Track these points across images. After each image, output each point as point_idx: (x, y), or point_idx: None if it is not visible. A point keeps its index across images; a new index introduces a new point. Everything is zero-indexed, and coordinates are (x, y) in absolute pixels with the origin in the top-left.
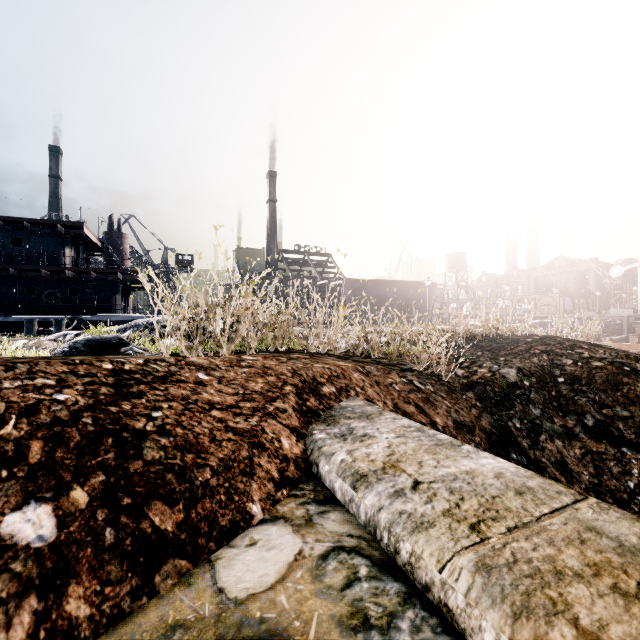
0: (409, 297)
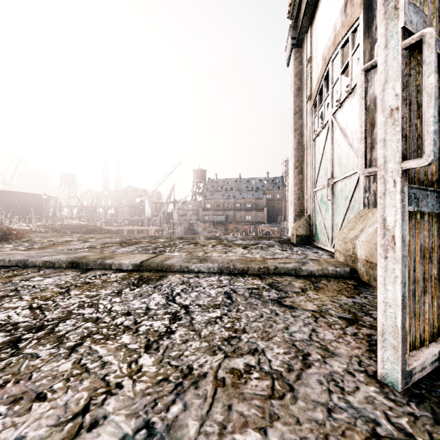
0: (29, 204)
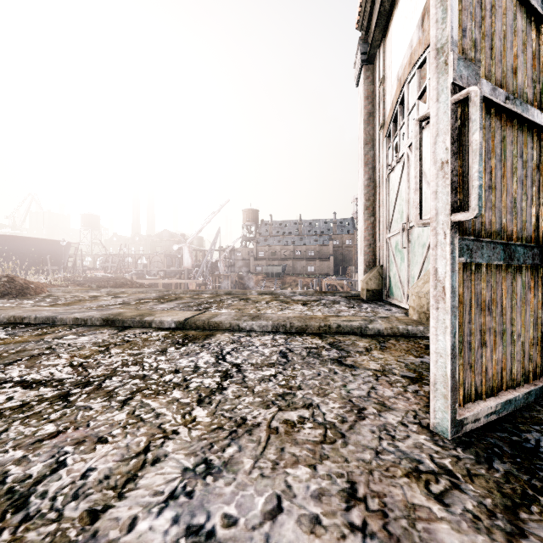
0: (44, 252)
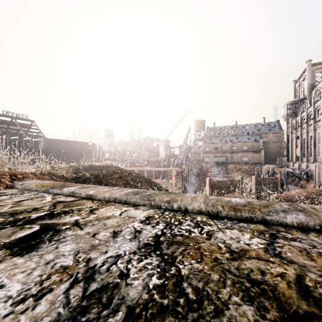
0: (82, 149)
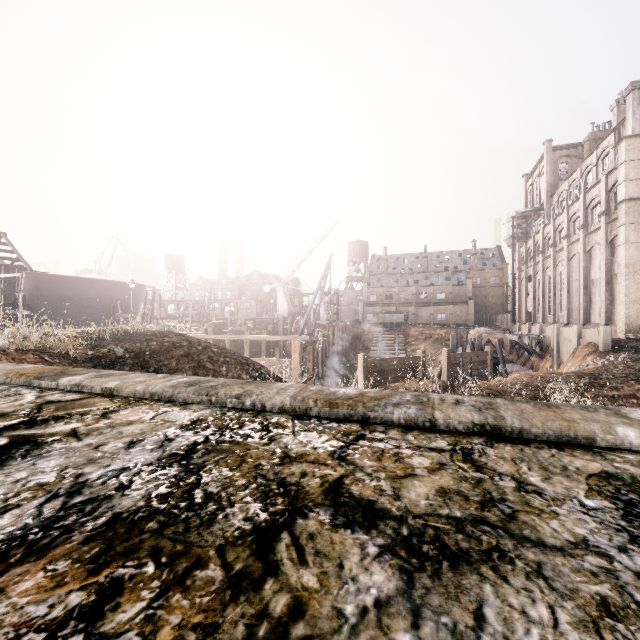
0: (115, 297)
